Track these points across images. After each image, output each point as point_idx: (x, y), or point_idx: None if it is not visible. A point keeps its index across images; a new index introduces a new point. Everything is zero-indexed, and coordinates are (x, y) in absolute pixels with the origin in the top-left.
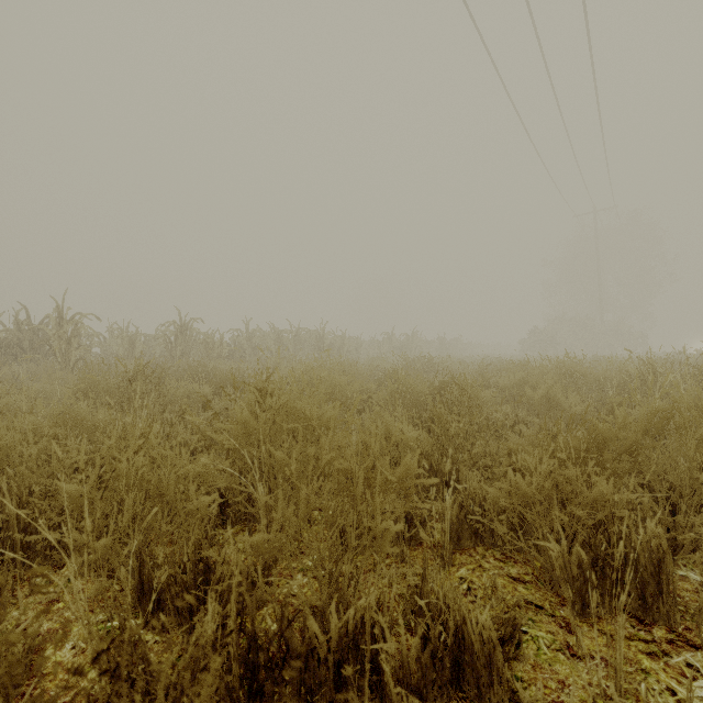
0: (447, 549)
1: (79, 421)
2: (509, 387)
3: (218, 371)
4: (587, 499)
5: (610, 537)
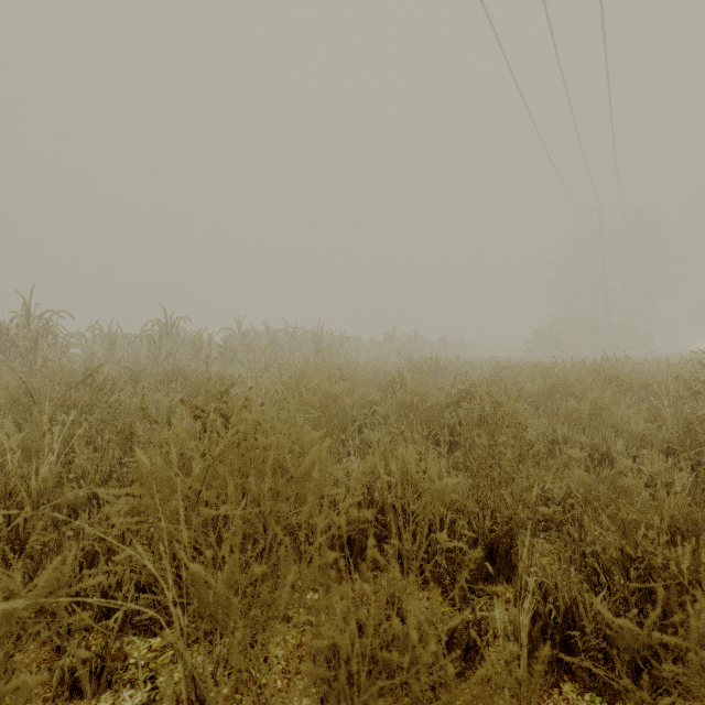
0: None
1: None
2: (537, 394)
3: (195, 376)
4: None
5: None
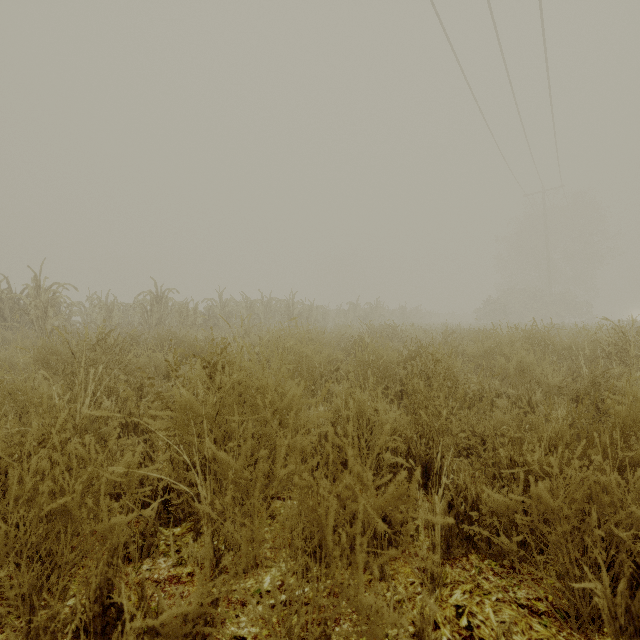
0: (438, 566)
1: (18, 396)
2: (477, 355)
3: (186, 340)
4: (632, 516)
5: None
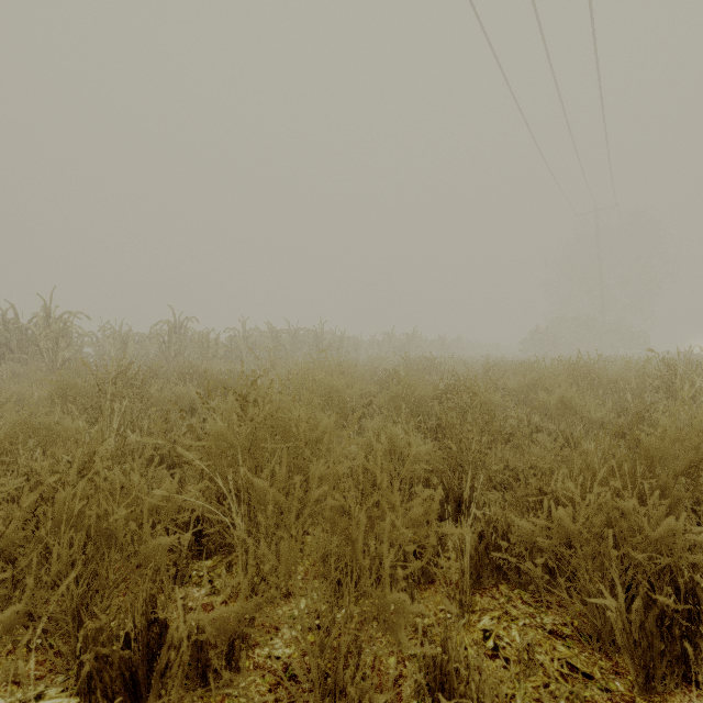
0: (467, 593)
1: (42, 430)
2: (518, 389)
3: (209, 373)
4: (648, 539)
5: (676, 587)
